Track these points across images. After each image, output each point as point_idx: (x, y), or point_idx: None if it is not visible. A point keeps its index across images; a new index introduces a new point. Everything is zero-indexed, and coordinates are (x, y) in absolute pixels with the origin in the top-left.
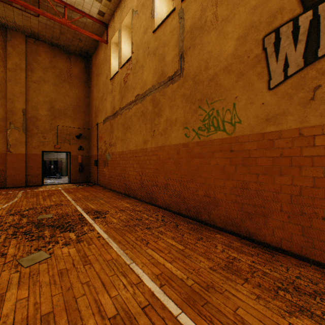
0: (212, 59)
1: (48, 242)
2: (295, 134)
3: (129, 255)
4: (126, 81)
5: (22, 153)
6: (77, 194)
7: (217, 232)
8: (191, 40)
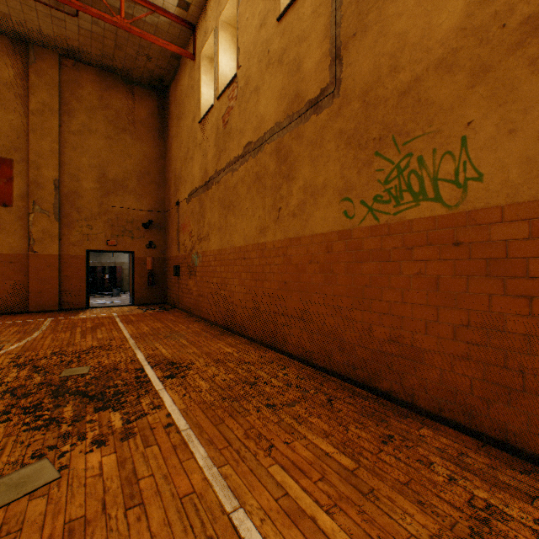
0: (406, 48)
1: (64, 437)
2: None
3: (231, 482)
4: (226, 121)
5: (54, 254)
6: (141, 326)
7: (422, 421)
8: (357, 19)
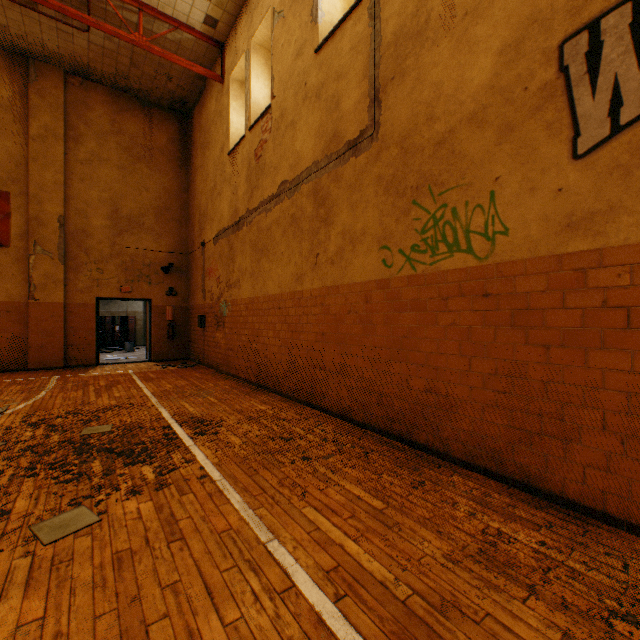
0: (441, 98)
1: (98, 488)
2: (638, 257)
3: (266, 521)
4: (260, 156)
5: (58, 302)
6: (163, 384)
7: (454, 470)
8: (395, 63)
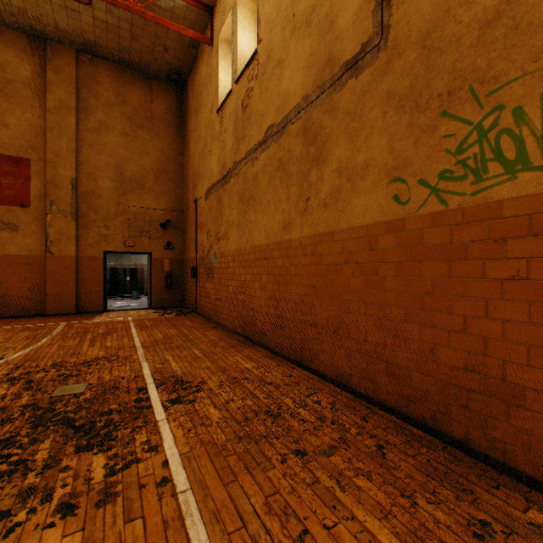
0: None
1: (24, 495)
2: None
3: None
4: (246, 105)
5: (71, 255)
6: (154, 333)
7: (525, 495)
8: None
